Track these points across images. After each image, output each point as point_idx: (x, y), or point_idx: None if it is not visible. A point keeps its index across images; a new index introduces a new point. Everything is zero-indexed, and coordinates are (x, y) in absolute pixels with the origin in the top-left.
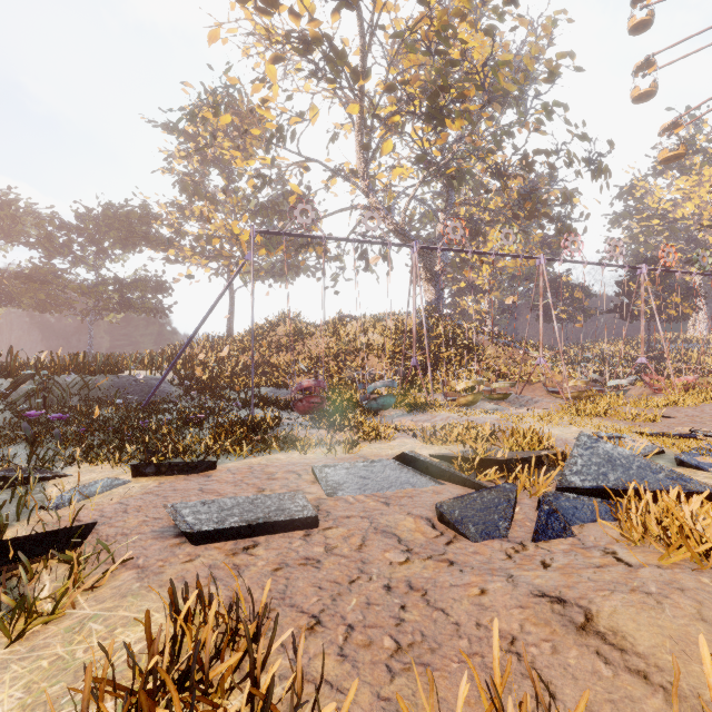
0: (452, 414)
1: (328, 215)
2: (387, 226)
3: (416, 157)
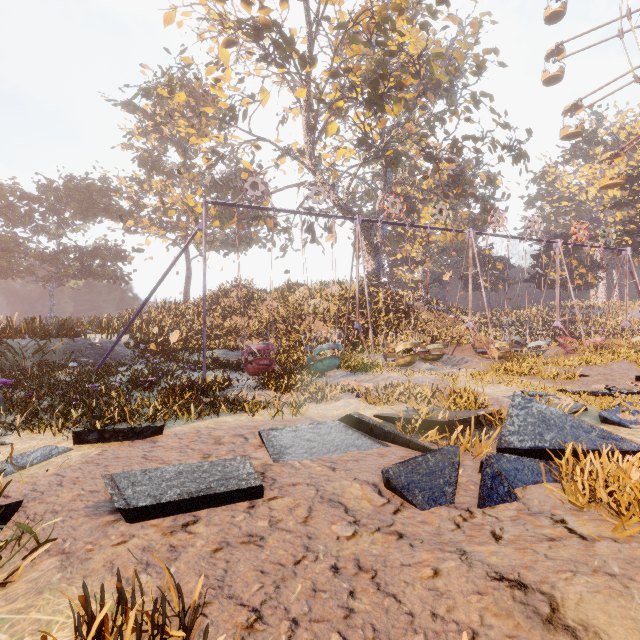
0: (392, 374)
1: (278, 190)
2: (332, 201)
3: (358, 139)
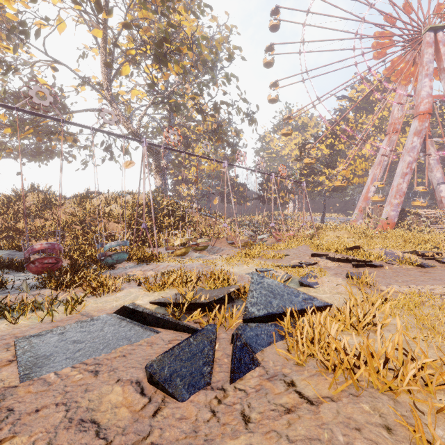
0: (171, 263)
1: (76, 111)
2: (127, 129)
3: (148, 84)
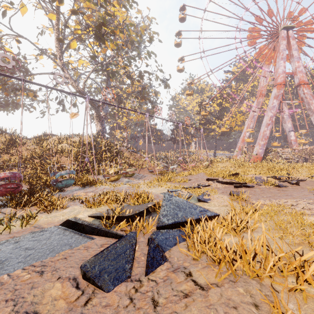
0: (106, 186)
1: (36, 74)
2: (75, 88)
3: (90, 56)
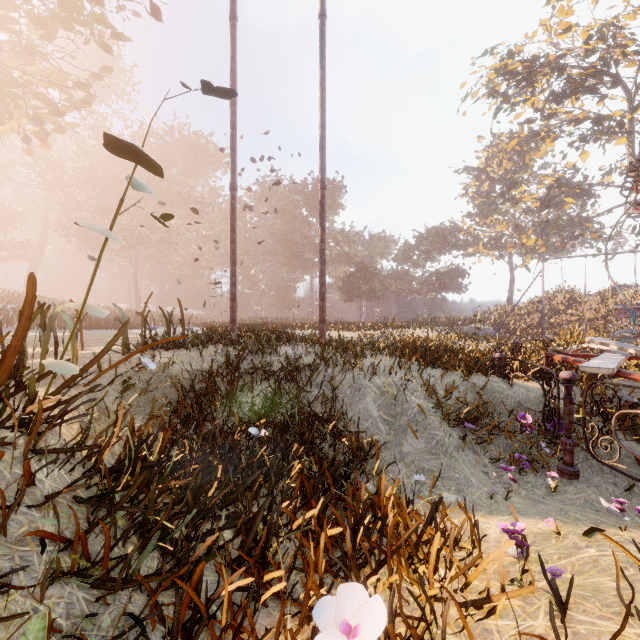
0: None
1: (599, 214)
2: None
3: None
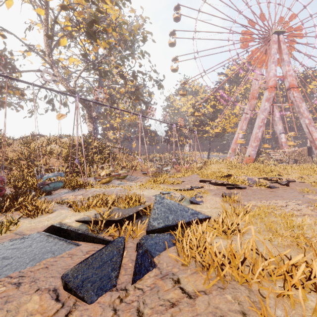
0: (97, 189)
1: (23, 71)
2: (65, 87)
3: (81, 54)
